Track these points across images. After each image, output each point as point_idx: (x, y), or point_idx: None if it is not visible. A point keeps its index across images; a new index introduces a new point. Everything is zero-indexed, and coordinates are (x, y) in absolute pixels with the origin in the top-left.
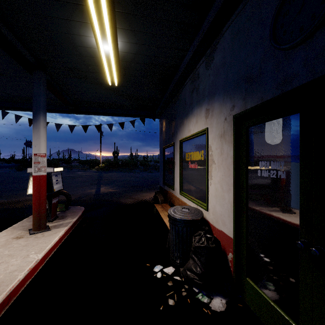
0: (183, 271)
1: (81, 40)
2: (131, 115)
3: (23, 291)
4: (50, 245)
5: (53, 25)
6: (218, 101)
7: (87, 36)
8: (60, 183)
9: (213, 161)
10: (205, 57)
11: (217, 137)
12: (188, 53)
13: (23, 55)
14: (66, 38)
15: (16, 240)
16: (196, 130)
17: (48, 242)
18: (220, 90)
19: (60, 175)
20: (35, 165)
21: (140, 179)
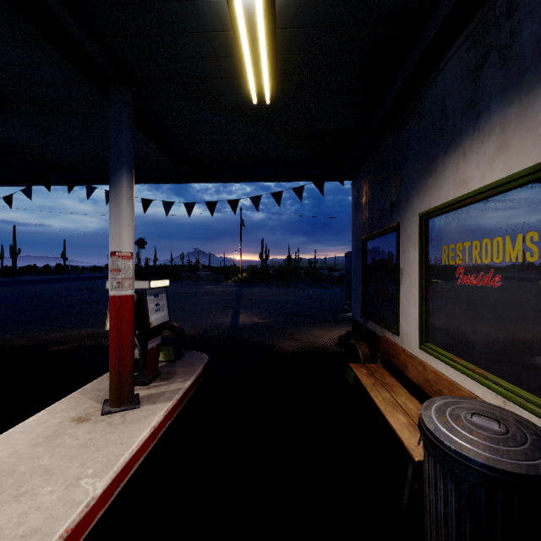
0: None
1: None
2: (294, 176)
3: None
4: (128, 451)
5: None
6: None
7: None
8: (164, 310)
9: None
10: None
11: None
12: None
13: (83, 46)
14: None
15: (74, 427)
16: (501, 172)
17: (126, 444)
18: None
19: (164, 294)
20: (112, 275)
21: (307, 299)
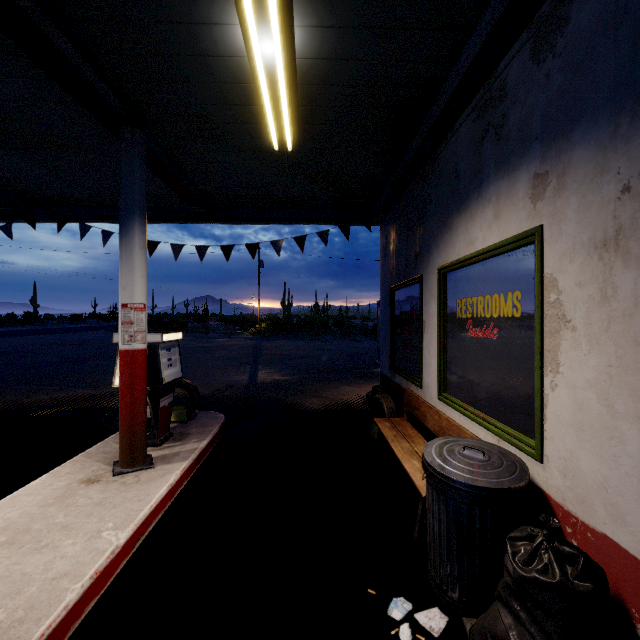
0: (478, 637)
1: (211, 39)
2: (319, 219)
3: (75, 633)
4: (147, 507)
5: (149, 5)
6: (587, 142)
7: (224, 23)
8: (177, 365)
9: (565, 322)
10: (532, 29)
11: (584, 250)
12: (474, 34)
13: (97, 91)
14: (179, 37)
15: (85, 488)
16: (496, 237)
17: (144, 500)
18: (597, 106)
19: (177, 348)
20: (123, 328)
21: (336, 354)
